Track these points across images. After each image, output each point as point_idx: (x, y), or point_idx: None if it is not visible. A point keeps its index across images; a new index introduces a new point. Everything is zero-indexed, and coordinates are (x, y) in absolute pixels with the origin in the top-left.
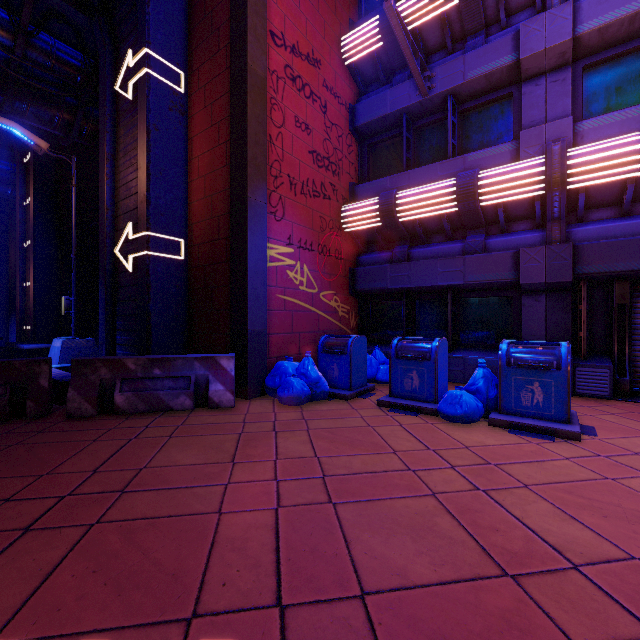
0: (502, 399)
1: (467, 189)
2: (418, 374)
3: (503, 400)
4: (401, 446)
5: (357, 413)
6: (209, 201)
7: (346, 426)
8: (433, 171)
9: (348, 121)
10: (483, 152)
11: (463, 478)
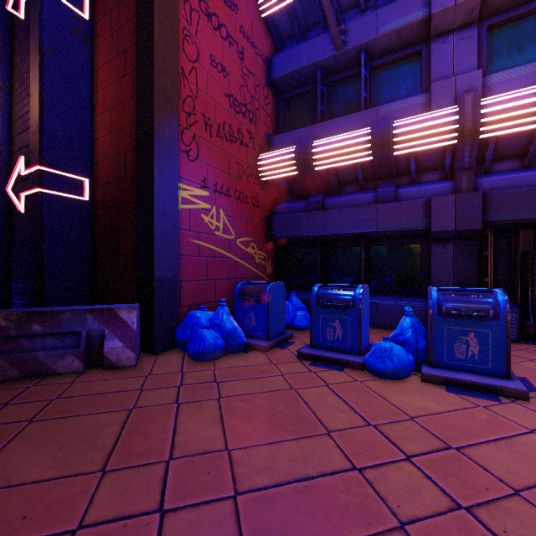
0: (433, 351)
1: (382, 137)
2: (341, 323)
3: (434, 352)
4: (334, 421)
5: (277, 369)
6: (115, 137)
7: (265, 390)
8: (347, 122)
9: (265, 73)
10: (395, 104)
11: (430, 481)
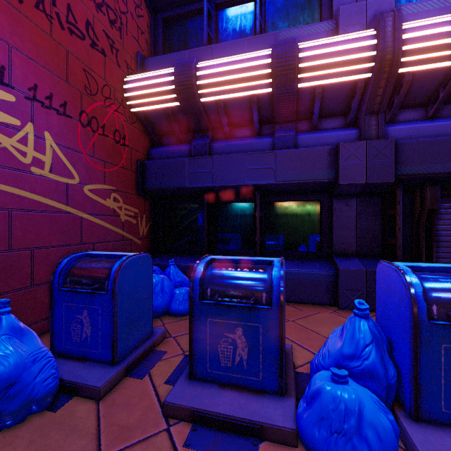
0: (420, 391)
1: (286, 60)
2: (246, 335)
3: (422, 393)
4: None
5: None
6: None
7: None
8: (240, 47)
9: None
10: (297, 30)
11: None
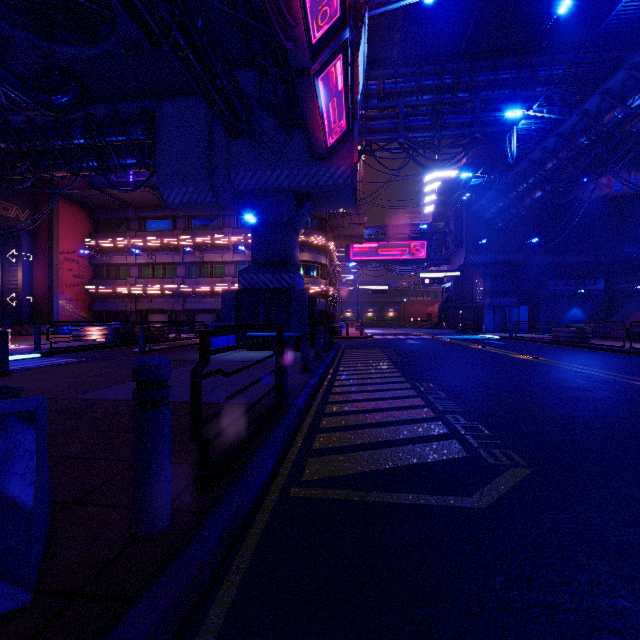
0: None
1: (114, 290)
2: None
3: None
4: None
5: None
6: (41, 289)
7: None
8: (111, 282)
9: (88, 262)
10: (121, 280)
11: None
